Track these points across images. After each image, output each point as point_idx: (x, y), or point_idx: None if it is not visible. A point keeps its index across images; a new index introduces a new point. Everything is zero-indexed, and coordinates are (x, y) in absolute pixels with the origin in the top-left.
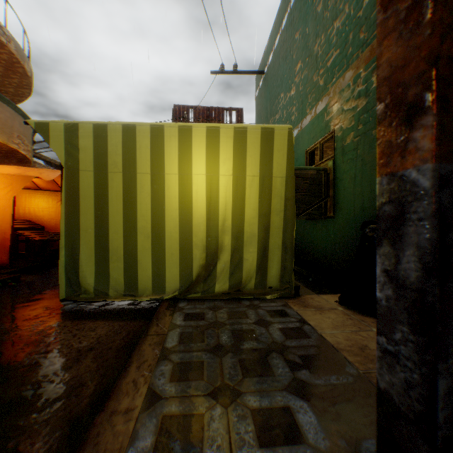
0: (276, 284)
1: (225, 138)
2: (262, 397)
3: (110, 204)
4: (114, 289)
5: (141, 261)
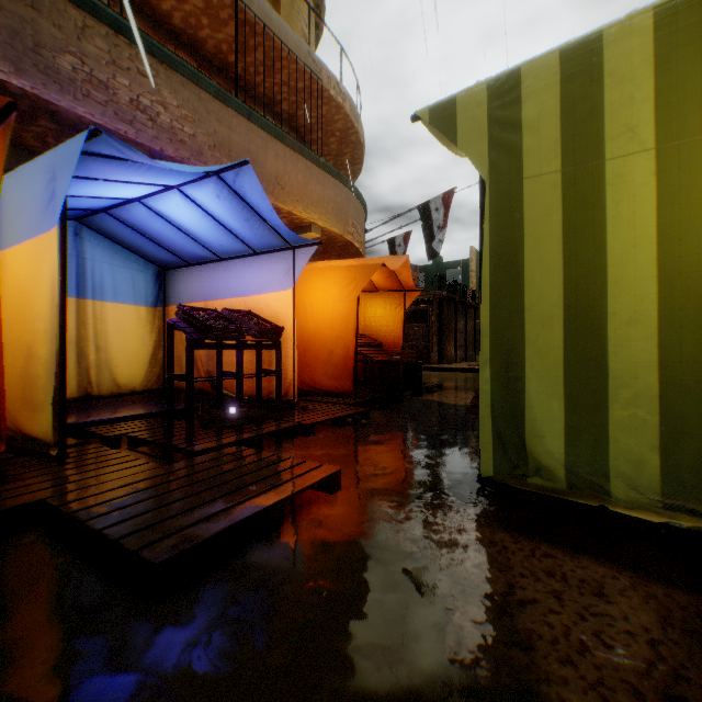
0: None
1: None
2: None
3: (610, 246)
4: (623, 480)
5: None
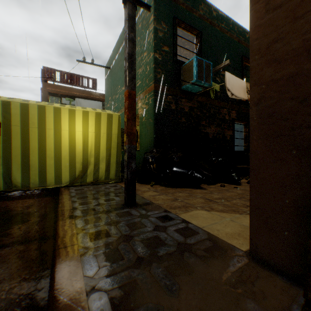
0: (113, 177)
1: (91, 116)
2: (106, 198)
3: (31, 143)
4: (33, 184)
5: (49, 170)
